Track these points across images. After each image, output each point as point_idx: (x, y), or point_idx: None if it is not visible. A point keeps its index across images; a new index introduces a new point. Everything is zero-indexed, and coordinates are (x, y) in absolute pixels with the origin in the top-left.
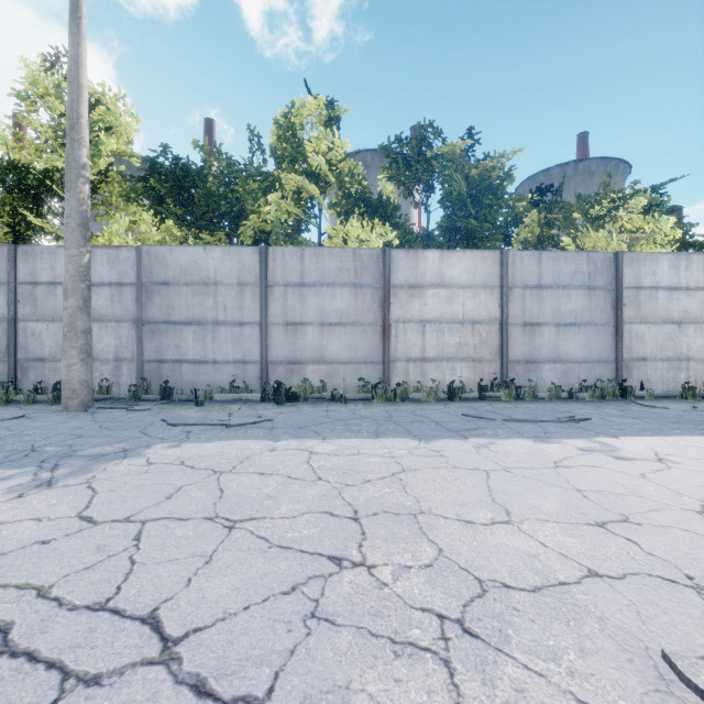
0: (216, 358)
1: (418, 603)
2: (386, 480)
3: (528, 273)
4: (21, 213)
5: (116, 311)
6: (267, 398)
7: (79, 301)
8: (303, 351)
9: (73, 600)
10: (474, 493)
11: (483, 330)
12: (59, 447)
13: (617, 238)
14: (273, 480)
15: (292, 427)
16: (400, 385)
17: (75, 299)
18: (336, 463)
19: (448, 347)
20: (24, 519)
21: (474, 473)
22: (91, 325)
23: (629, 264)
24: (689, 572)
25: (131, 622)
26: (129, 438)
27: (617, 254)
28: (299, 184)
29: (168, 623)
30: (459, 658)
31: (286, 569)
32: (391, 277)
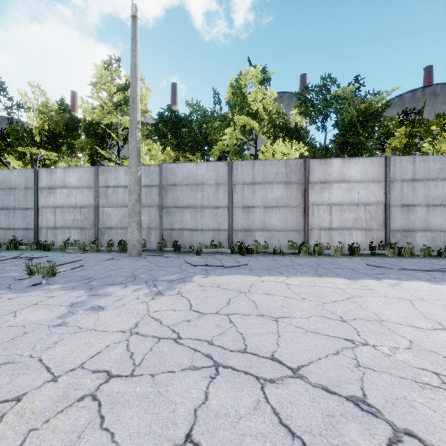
0: (202, 227)
1: (416, 365)
2: (346, 301)
3: (405, 171)
4: (95, 148)
5: (148, 201)
6: (235, 251)
7: (136, 196)
8: (253, 223)
9: (228, 347)
10: (409, 312)
11: (372, 210)
12: (146, 275)
13: None
14: (277, 297)
15: (262, 269)
16: (317, 245)
17: (134, 195)
18: (307, 290)
19: (347, 220)
20: (167, 310)
21: (401, 300)
22: None
23: None
24: None
25: (266, 359)
26: (177, 272)
27: None
28: (246, 121)
29: (285, 361)
30: None
31: (325, 343)
32: (309, 177)
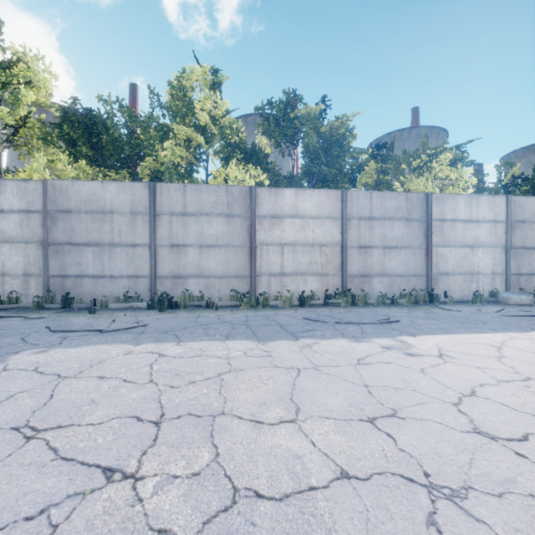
0: (112, 273)
1: (160, 522)
2: (209, 380)
3: (362, 208)
4: None
5: (24, 234)
6: (153, 306)
7: None
8: (185, 267)
9: None
10: (278, 391)
11: (328, 251)
12: None
13: (433, 183)
14: (107, 384)
15: (159, 331)
16: (262, 295)
17: None
18: (175, 365)
19: (301, 264)
20: None
21: (288, 372)
22: (2, 245)
23: (436, 202)
24: (428, 469)
25: None
26: (5, 345)
27: (428, 195)
28: (188, 134)
29: None
30: None
31: (51, 486)
32: (256, 209)
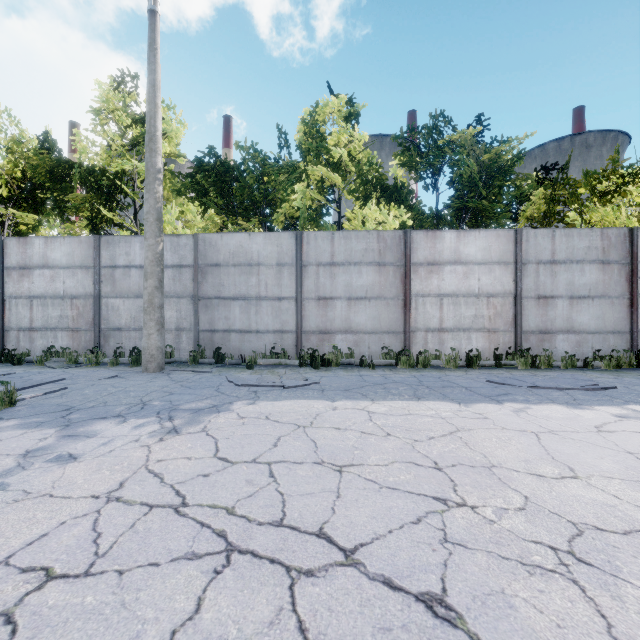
0: (258, 328)
1: (528, 537)
2: (447, 437)
3: (542, 249)
4: (97, 209)
5: (177, 289)
6: (304, 363)
7: (156, 282)
8: (332, 322)
9: (255, 518)
10: (532, 451)
11: (498, 303)
12: (162, 402)
13: (625, 211)
14: (350, 434)
15: (339, 389)
16: (422, 353)
17: (153, 280)
18: (395, 422)
19: (464, 318)
20: (178, 458)
21: (524, 434)
22: None
23: None
24: None
25: (309, 536)
26: (211, 396)
27: (632, 230)
28: (324, 174)
29: (337, 538)
30: (583, 579)
31: (404, 505)
32: (411, 256)
